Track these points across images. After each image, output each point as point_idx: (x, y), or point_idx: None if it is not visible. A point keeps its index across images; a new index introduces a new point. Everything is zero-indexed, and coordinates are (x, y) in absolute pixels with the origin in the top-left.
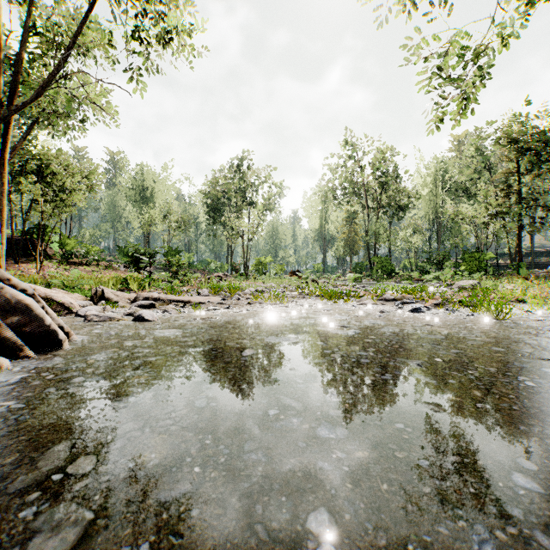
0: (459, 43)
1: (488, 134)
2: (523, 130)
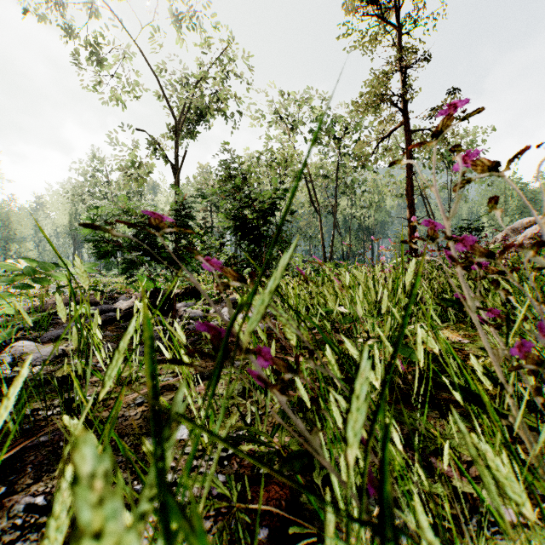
0: (132, 158)
1: (193, 184)
2: (209, 187)
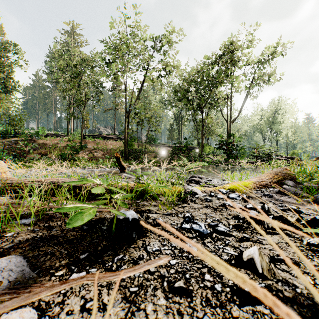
0: None
1: None
2: None
